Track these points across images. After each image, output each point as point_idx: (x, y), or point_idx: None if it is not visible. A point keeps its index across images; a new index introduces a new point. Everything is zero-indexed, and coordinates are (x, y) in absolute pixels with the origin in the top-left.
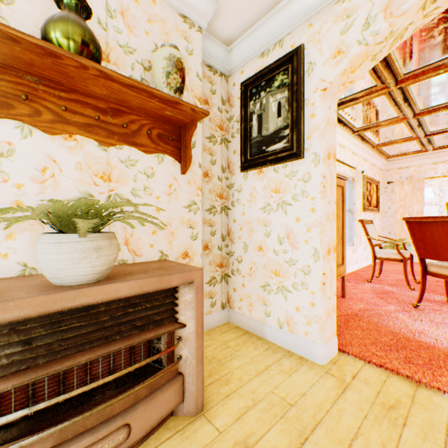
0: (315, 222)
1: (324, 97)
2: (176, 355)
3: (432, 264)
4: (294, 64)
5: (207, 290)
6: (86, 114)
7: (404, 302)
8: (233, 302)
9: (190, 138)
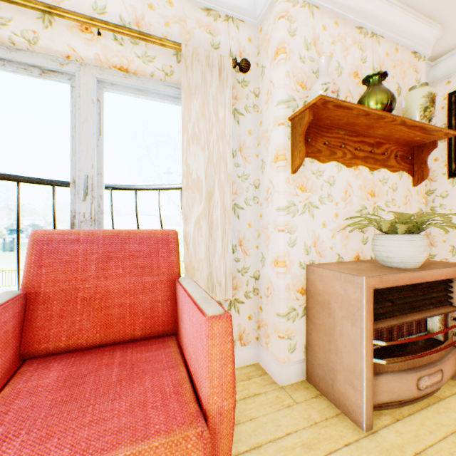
0: None
1: None
2: (449, 331)
3: None
4: None
5: None
6: (364, 150)
7: None
8: None
9: (427, 156)
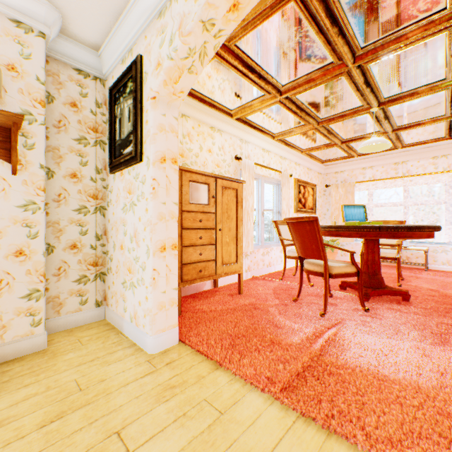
0: (148, 221)
1: (154, 105)
2: None
3: (305, 261)
4: (133, 73)
5: (76, 289)
6: None
7: (292, 297)
8: (108, 300)
9: (16, 140)
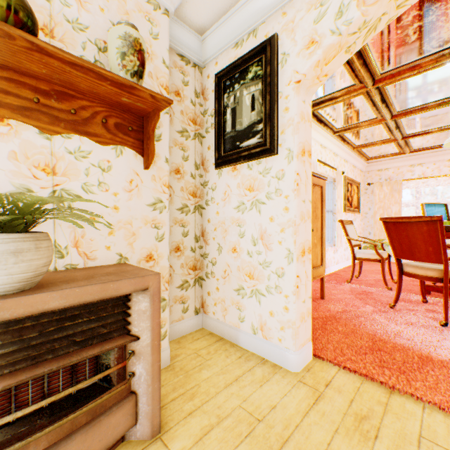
0: (289, 221)
1: (298, 90)
2: (128, 372)
3: (407, 265)
4: (267, 55)
5: (179, 295)
6: (22, 95)
7: (381, 303)
8: (207, 307)
9: (153, 130)
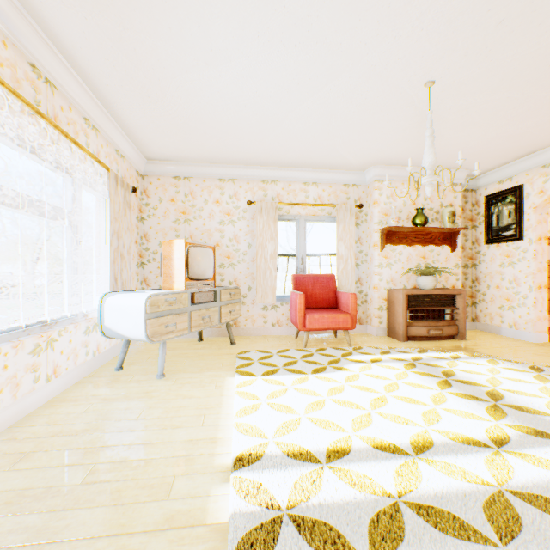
0: (529, 272)
1: (534, 211)
2: (454, 318)
3: None
4: (516, 194)
5: None
6: (418, 237)
7: None
8: (479, 318)
9: (456, 238)
